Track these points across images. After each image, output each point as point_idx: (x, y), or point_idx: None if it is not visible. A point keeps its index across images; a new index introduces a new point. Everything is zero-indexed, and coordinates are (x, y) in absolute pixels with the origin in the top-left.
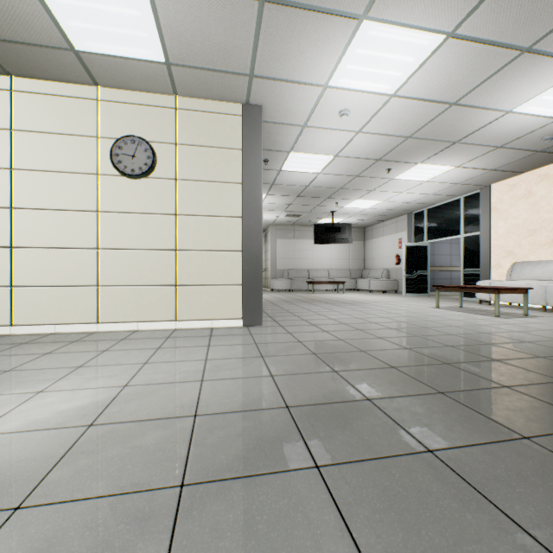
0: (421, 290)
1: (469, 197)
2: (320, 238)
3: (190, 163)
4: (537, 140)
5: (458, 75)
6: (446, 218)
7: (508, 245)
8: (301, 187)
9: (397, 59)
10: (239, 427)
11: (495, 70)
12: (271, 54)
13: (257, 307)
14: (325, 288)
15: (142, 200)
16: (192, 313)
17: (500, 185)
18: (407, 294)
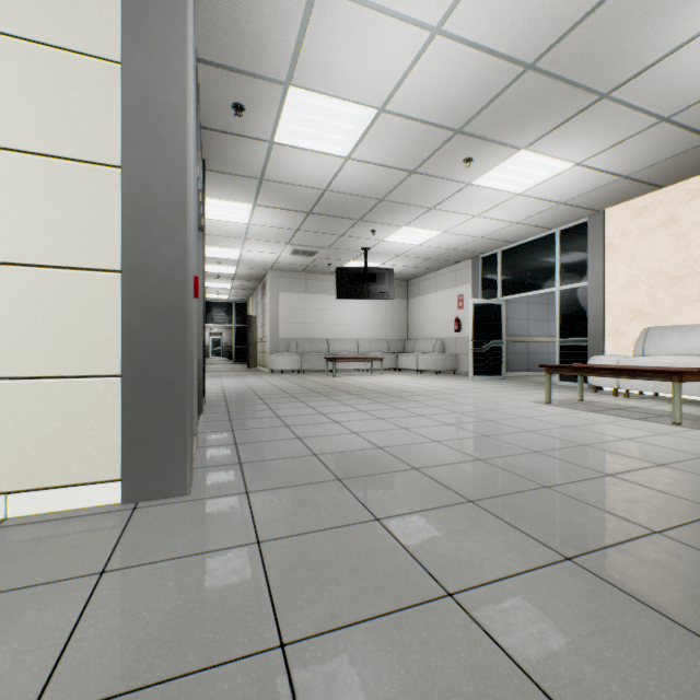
0: (494, 370)
1: (569, 230)
2: (347, 289)
3: None
4: None
5: None
6: (532, 262)
7: (635, 302)
8: (314, 190)
9: None
10: None
11: None
12: None
13: (171, 440)
14: (353, 367)
15: None
16: None
17: (621, 209)
18: (475, 376)
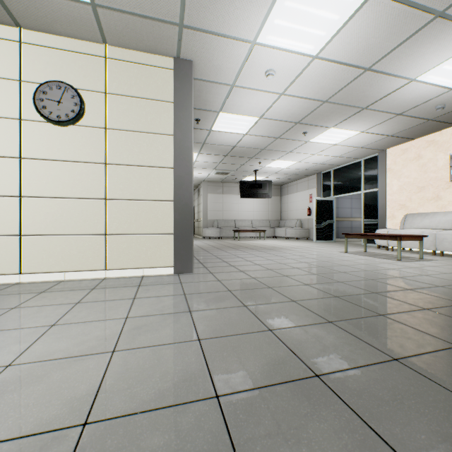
0: (328, 237)
1: (368, 159)
2: (245, 192)
3: (120, 113)
4: (431, 109)
5: (376, 38)
6: (349, 177)
7: (401, 200)
8: (229, 147)
9: (323, 15)
10: (145, 449)
11: (409, 35)
12: (201, 1)
13: (187, 255)
14: (249, 235)
15: (69, 148)
16: (122, 261)
17: (394, 149)
18: (317, 240)
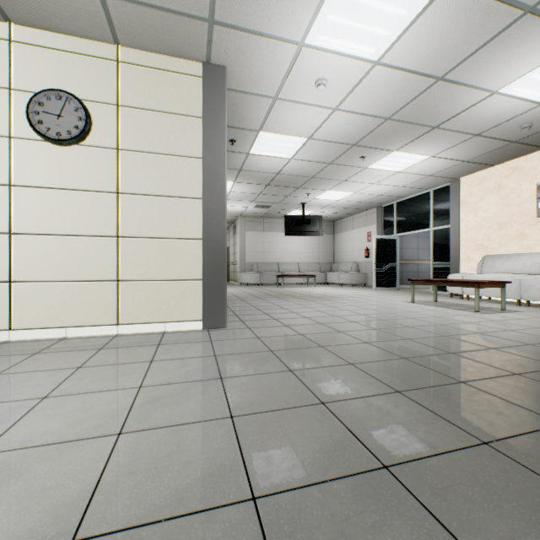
0: (390, 284)
1: (439, 190)
2: (291, 230)
3: (136, 130)
4: (515, 128)
5: (451, 40)
6: (415, 211)
7: (478, 239)
8: (271, 174)
9: (387, 10)
10: None
11: (491, 35)
12: None
13: (219, 306)
14: (295, 281)
15: (72, 173)
16: (138, 314)
17: (470, 178)
18: (377, 287)
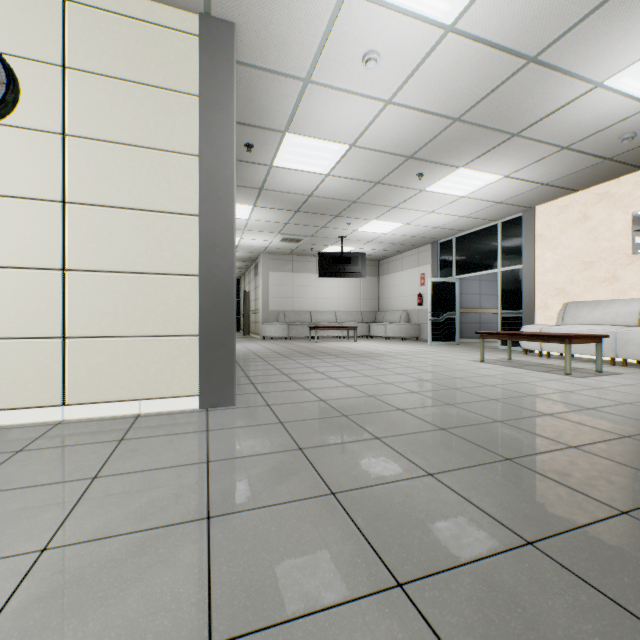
0: (449, 337)
1: (508, 222)
2: (327, 270)
3: (94, 107)
4: (613, 140)
5: None
6: (479, 248)
7: (558, 282)
8: (301, 196)
9: None
10: None
11: None
12: None
13: (225, 373)
14: (331, 334)
15: None
16: (98, 388)
17: (548, 207)
18: (433, 342)
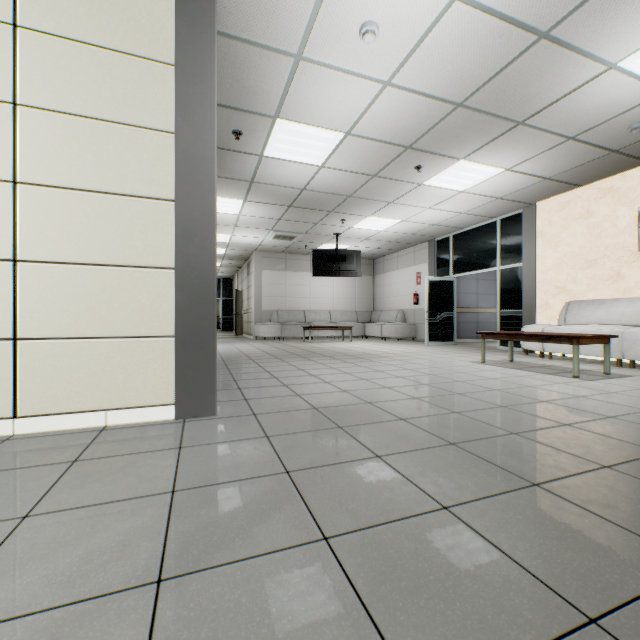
0: (446, 337)
1: (508, 219)
2: (321, 268)
3: (51, 73)
4: (622, 130)
5: None
6: (477, 246)
7: (559, 280)
8: (294, 190)
9: None
10: None
11: None
12: None
13: (205, 379)
14: (326, 334)
15: None
16: (56, 398)
17: (549, 203)
18: (430, 342)
